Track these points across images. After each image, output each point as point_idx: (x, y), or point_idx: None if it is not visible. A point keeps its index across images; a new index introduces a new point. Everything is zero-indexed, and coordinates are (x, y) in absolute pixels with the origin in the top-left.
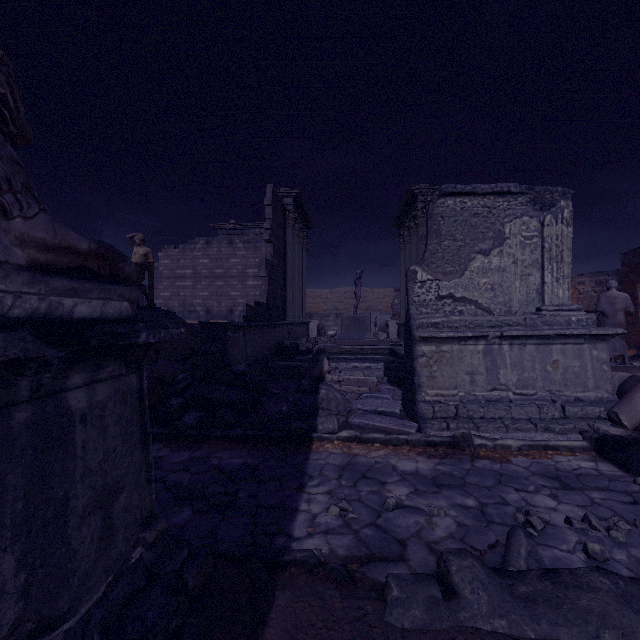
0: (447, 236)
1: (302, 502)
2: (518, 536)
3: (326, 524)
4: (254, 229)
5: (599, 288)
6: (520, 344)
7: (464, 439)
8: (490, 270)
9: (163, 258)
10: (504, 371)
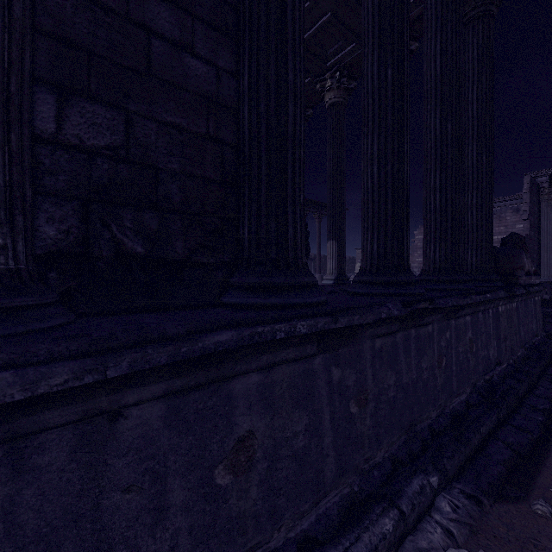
0: None
1: None
2: None
3: None
4: (498, 203)
5: None
6: None
7: None
8: None
9: (417, 235)
10: None
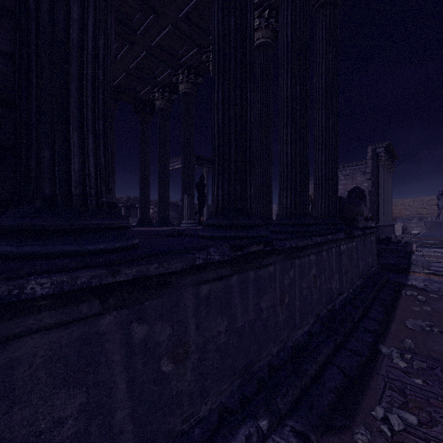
0: None
1: (408, 282)
2: None
3: (418, 286)
4: (351, 166)
5: None
6: None
7: None
8: None
9: None
10: None
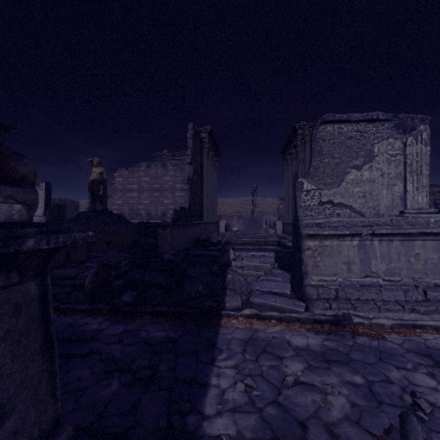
0: (327, 155)
1: (213, 376)
2: (412, 423)
3: (233, 401)
4: (180, 156)
5: (432, 197)
6: (388, 240)
7: (345, 318)
8: (362, 181)
9: (117, 177)
10: (375, 262)
